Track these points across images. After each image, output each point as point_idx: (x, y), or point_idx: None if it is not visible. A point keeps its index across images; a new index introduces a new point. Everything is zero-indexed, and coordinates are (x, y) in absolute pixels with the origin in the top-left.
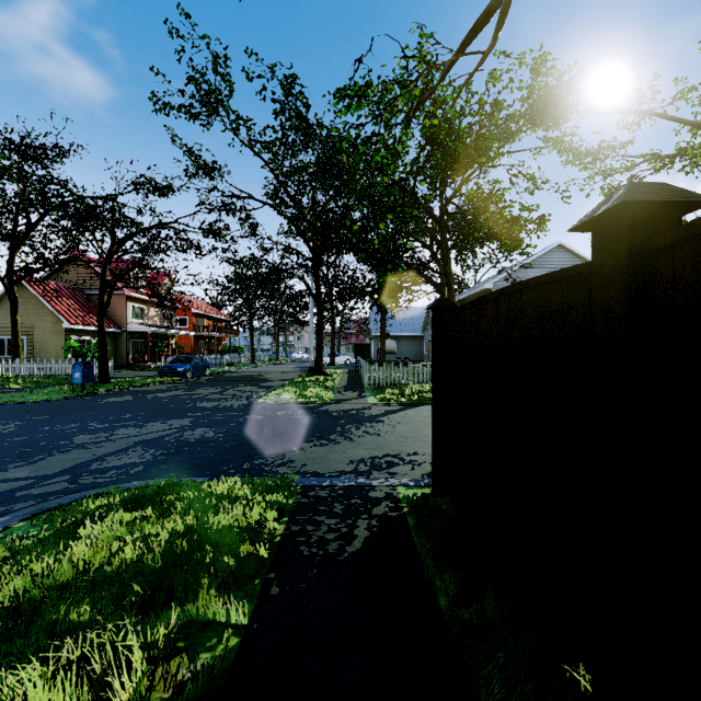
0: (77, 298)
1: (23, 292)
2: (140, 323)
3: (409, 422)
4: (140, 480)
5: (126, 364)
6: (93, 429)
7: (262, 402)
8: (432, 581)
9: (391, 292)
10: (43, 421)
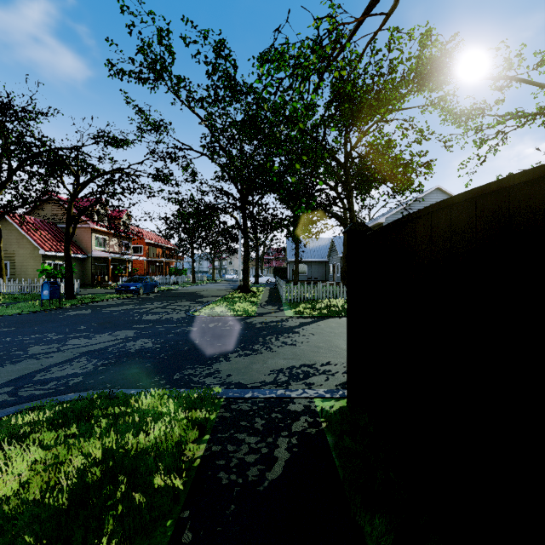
0: (51, 230)
1: (7, 225)
2: (103, 250)
3: (320, 333)
4: (76, 392)
5: (91, 283)
6: (49, 340)
7: (197, 315)
8: (359, 523)
9: (304, 225)
10: (8, 332)
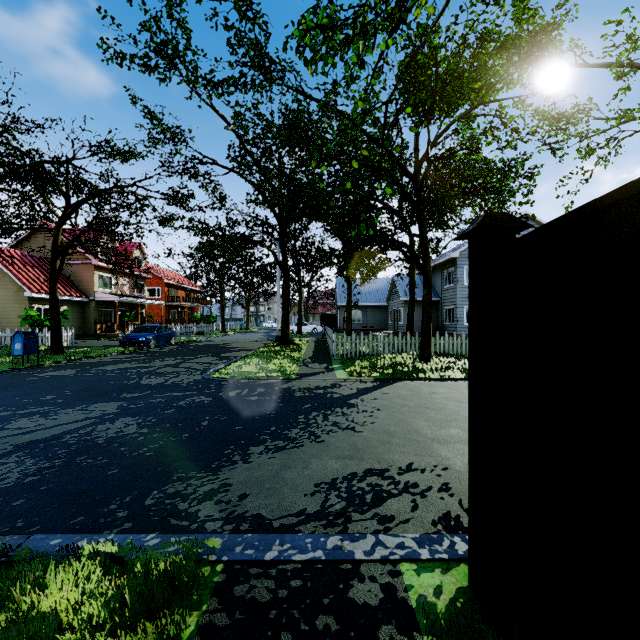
0: (42, 267)
1: None
2: (109, 293)
3: (388, 406)
4: None
5: (93, 333)
6: None
7: (217, 377)
8: None
9: (361, 256)
10: None
